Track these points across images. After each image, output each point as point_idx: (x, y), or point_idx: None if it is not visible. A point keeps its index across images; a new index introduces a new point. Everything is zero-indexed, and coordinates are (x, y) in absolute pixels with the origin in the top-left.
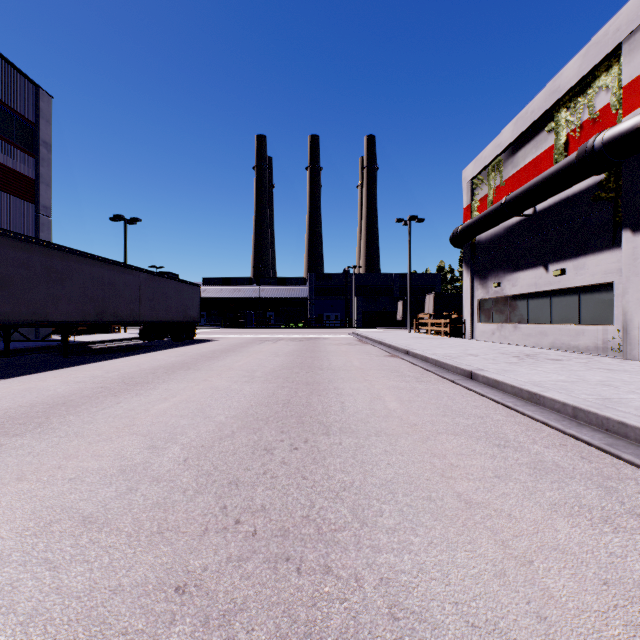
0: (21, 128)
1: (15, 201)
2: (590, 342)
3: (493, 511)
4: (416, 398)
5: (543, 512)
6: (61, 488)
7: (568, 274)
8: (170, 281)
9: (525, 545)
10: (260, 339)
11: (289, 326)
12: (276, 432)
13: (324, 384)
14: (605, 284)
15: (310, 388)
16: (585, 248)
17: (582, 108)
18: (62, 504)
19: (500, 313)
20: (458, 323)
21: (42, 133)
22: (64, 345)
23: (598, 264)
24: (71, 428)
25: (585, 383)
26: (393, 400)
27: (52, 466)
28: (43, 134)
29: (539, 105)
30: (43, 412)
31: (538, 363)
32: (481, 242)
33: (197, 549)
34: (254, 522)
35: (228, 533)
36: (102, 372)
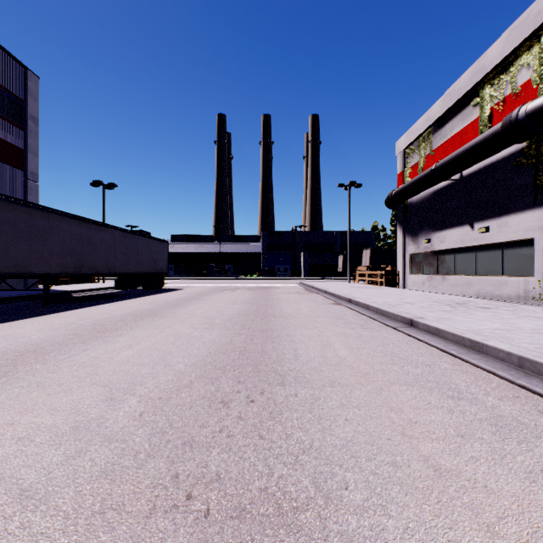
0: (11, 104)
1: (6, 168)
2: (512, 291)
3: (466, 481)
4: (364, 345)
5: (521, 483)
6: (7, 450)
7: (492, 231)
8: (141, 238)
9: (514, 532)
10: (220, 288)
11: (245, 277)
12: (233, 382)
13: (277, 331)
14: (526, 240)
15: (265, 335)
16: (508, 208)
17: (505, 84)
18: (2, 472)
19: (430, 266)
20: (392, 274)
21: (30, 109)
22: (46, 294)
23: (520, 222)
24: (35, 377)
25: (521, 331)
26: (342, 347)
27: (5, 422)
28: (31, 110)
29: (465, 83)
30: (12, 360)
31: (470, 311)
32: (412, 204)
33: (140, 538)
34: (207, 497)
35: (178, 513)
36: (77, 319)
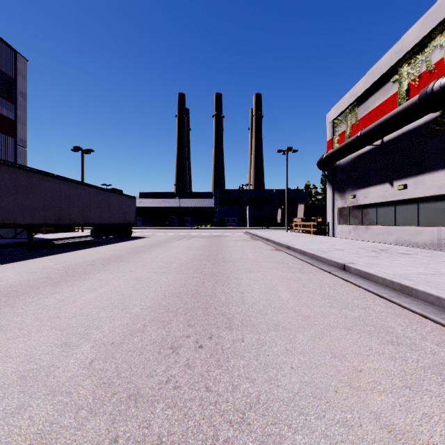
0: (3, 82)
1: None
2: (427, 239)
3: None
4: (303, 288)
5: None
6: None
7: (409, 188)
8: (113, 194)
9: None
10: (179, 236)
11: (200, 227)
12: (183, 326)
13: (226, 275)
14: (439, 195)
15: (215, 278)
16: (423, 168)
17: (420, 63)
18: None
19: (355, 217)
20: (323, 225)
21: (19, 86)
22: (29, 242)
23: (434, 180)
24: None
25: (443, 276)
26: (284, 290)
27: None
28: (20, 87)
29: (386, 62)
30: None
31: (394, 257)
32: (340, 166)
33: None
34: None
35: None
36: (52, 264)
